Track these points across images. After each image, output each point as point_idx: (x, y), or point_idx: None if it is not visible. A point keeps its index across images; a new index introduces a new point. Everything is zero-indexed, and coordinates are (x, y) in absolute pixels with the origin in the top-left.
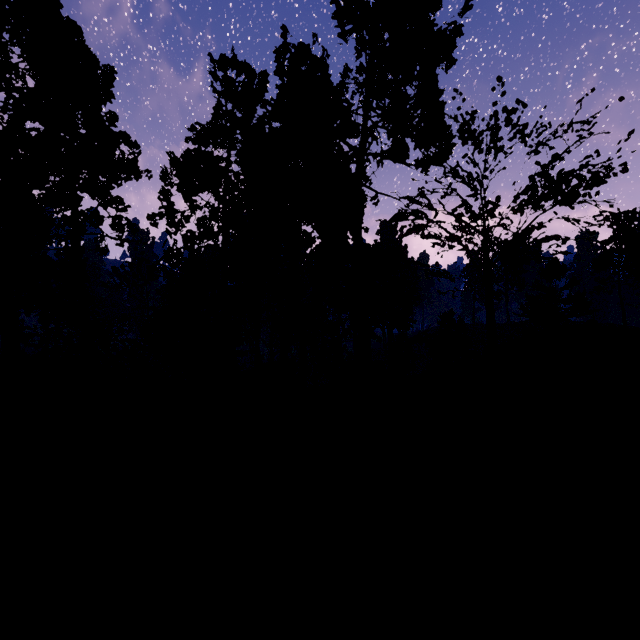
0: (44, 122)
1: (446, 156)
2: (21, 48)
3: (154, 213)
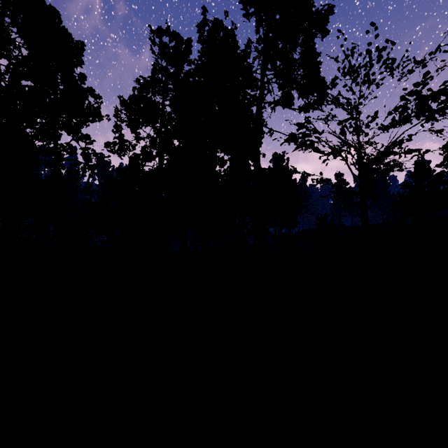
0: (34, 80)
1: (329, 88)
2: (17, 27)
3: (109, 142)
